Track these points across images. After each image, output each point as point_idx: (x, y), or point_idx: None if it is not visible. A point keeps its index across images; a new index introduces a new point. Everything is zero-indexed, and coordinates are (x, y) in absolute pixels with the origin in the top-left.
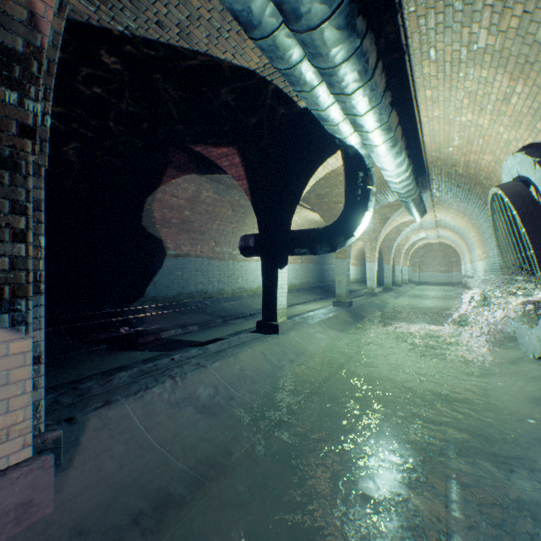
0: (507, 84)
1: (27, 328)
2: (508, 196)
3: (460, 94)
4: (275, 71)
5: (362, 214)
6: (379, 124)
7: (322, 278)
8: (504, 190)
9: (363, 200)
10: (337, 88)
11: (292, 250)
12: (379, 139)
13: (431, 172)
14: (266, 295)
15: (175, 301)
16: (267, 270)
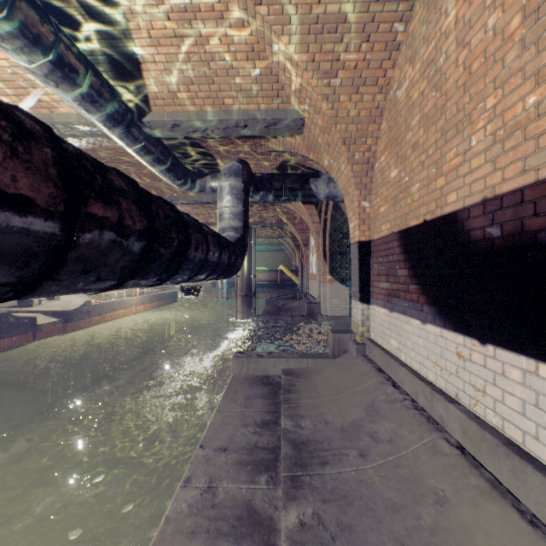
0: None
1: (348, 288)
2: None
3: None
4: None
5: None
6: None
7: None
8: None
9: None
10: None
11: None
12: None
13: None
14: None
15: None
16: None
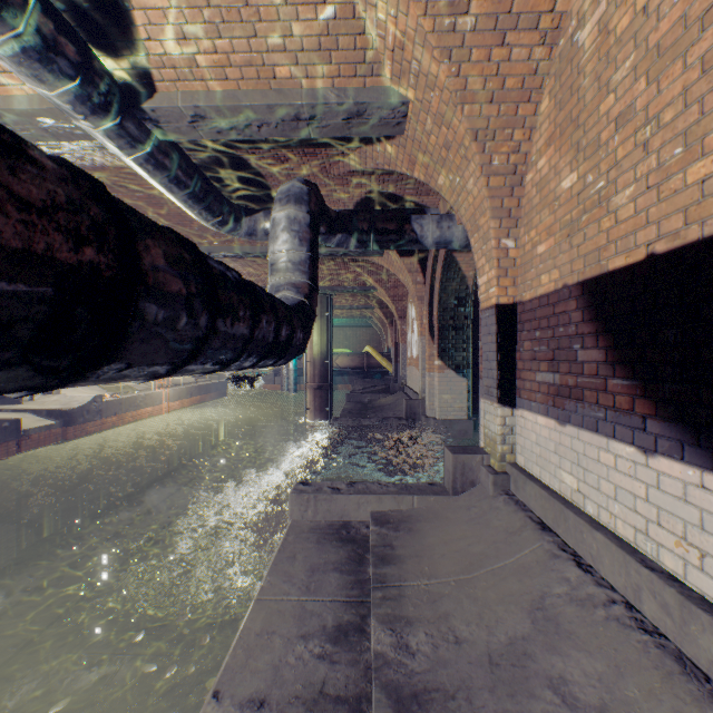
0: None
1: (466, 379)
2: None
3: None
4: None
5: None
6: None
7: None
8: None
9: None
10: None
11: None
12: None
13: None
14: None
15: None
16: None
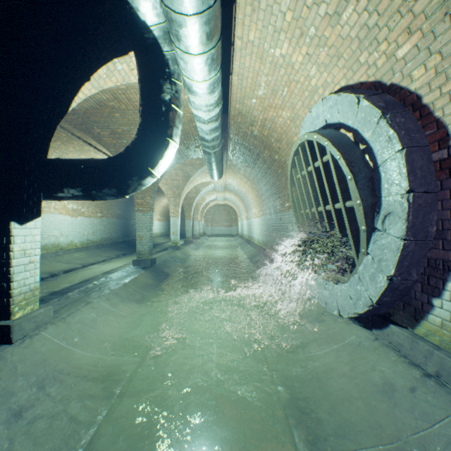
0: None
1: None
2: (329, 139)
3: None
4: None
5: (165, 143)
6: None
7: (128, 233)
8: (321, 134)
9: (167, 123)
10: None
11: (49, 190)
12: None
13: (231, 130)
14: None
15: None
16: None
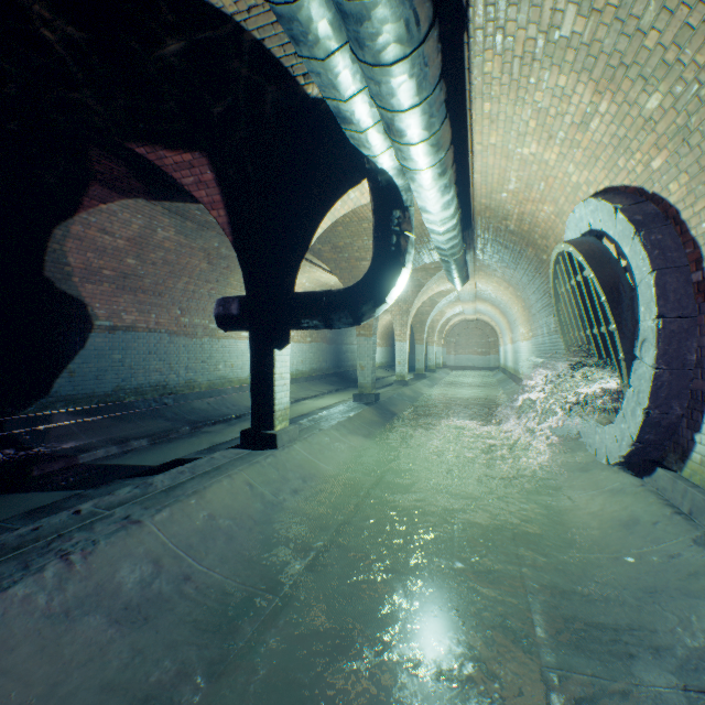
0: (590, 99)
1: None
2: (583, 254)
3: (527, 112)
4: (269, 24)
5: (397, 271)
6: (428, 133)
7: (339, 362)
8: (576, 246)
9: (400, 252)
10: (370, 48)
11: (297, 322)
12: (425, 159)
13: (478, 225)
14: (257, 389)
15: (110, 401)
16: (259, 352)
